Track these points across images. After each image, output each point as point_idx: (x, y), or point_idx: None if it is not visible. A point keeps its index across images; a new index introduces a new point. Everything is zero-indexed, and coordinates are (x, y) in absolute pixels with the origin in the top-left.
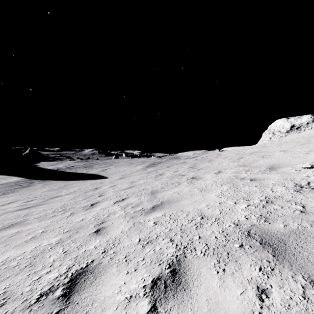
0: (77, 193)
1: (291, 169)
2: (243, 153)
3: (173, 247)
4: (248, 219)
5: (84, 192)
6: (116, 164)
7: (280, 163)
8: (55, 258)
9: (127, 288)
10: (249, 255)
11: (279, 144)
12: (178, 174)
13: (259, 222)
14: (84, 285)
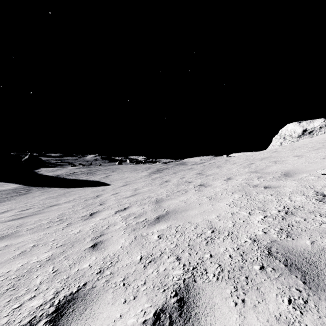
0: (77, 201)
1: (308, 175)
2: (253, 159)
3: (180, 268)
4: (267, 233)
5: (84, 200)
6: (119, 170)
7: (296, 169)
8: (43, 280)
9: (124, 323)
10: (274, 281)
11: (291, 149)
12: (185, 181)
13: (281, 238)
14: (72, 317)
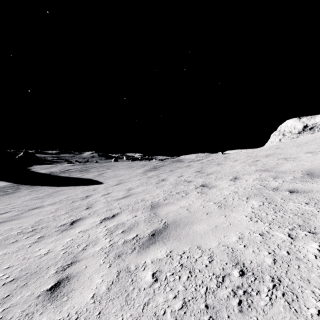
0: (63, 202)
1: None
2: (256, 156)
3: None
4: None
5: (71, 202)
6: (114, 167)
7: (319, 168)
8: None
9: None
10: None
11: (297, 145)
12: (184, 180)
13: None
14: None
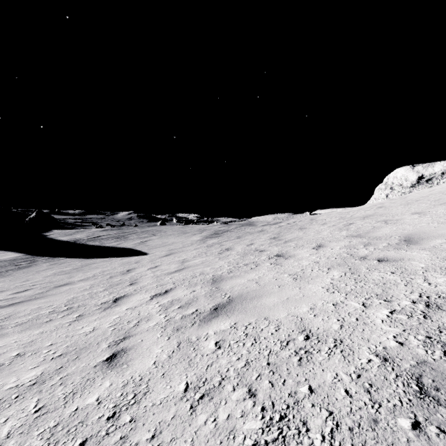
0: (98, 278)
1: (445, 241)
2: (351, 217)
3: (256, 414)
4: (405, 344)
5: (109, 277)
6: (161, 233)
7: (421, 232)
8: (14, 428)
9: None
10: None
11: (405, 203)
12: (255, 250)
13: (434, 356)
14: None
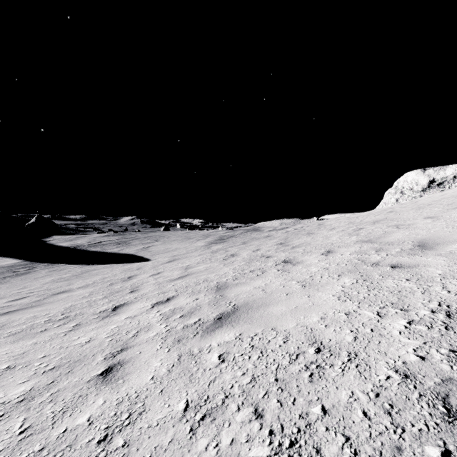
0: (98, 285)
1: None
2: (361, 222)
3: (263, 439)
4: (427, 359)
5: (109, 284)
6: (164, 238)
7: (436, 237)
8: None
9: None
10: None
11: (417, 208)
12: (261, 255)
13: None
14: None
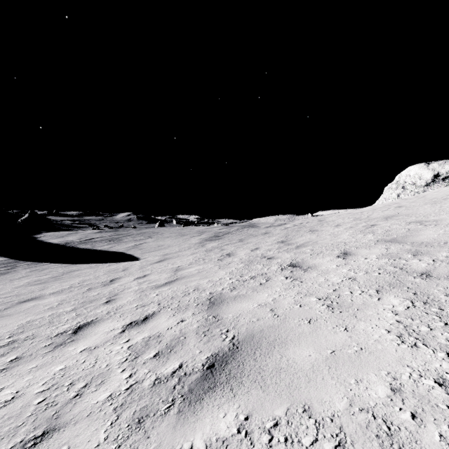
0: (74, 290)
1: None
2: (369, 218)
3: None
4: None
5: (87, 289)
6: (158, 235)
7: None
8: None
9: None
10: None
11: (431, 202)
12: (261, 256)
13: None
14: None
